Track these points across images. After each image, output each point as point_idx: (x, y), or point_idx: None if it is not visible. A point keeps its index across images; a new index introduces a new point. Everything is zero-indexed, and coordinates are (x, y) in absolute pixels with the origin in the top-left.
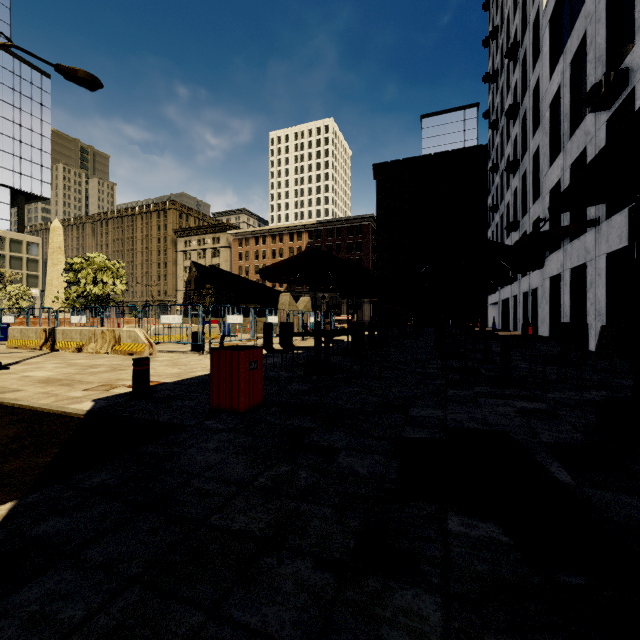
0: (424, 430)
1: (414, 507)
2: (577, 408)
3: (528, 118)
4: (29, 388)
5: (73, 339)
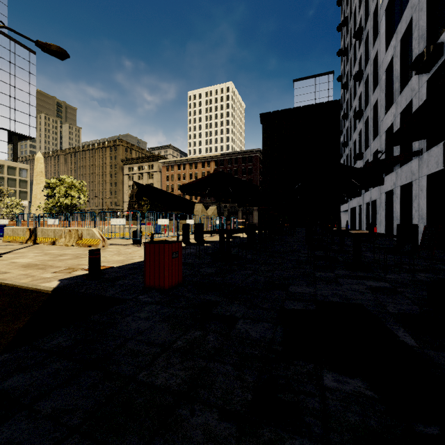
0: (300, 303)
1: (296, 365)
2: (411, 286)
3: (369, 80)
4: (14, 271)
5: (49, 236)
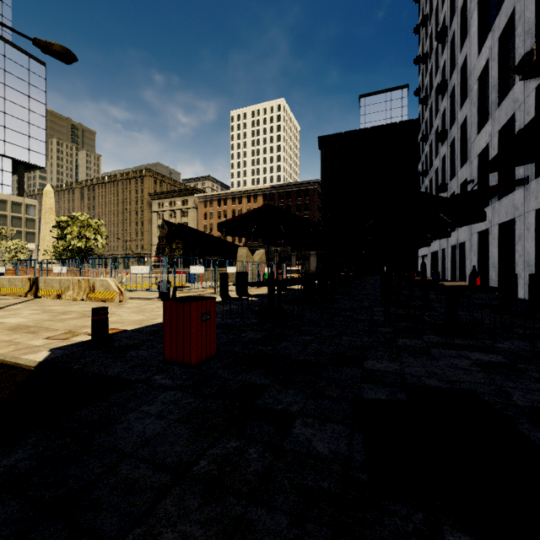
0: (384, 388)
1: (395, 516)
2: (535, 361)
3: (456, 92)
4: None
5: (53, 287)
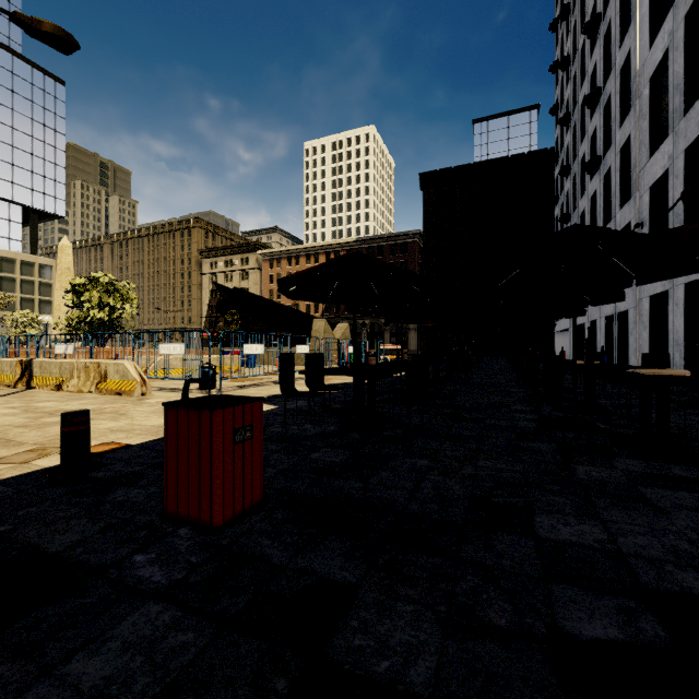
0: (602, 601)
1: None
2: None
3: (613, 105)
4: None
5: (52, 374)
